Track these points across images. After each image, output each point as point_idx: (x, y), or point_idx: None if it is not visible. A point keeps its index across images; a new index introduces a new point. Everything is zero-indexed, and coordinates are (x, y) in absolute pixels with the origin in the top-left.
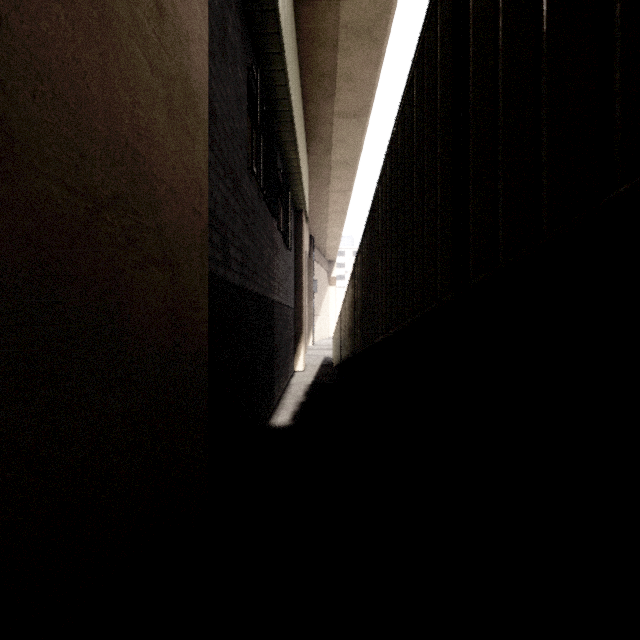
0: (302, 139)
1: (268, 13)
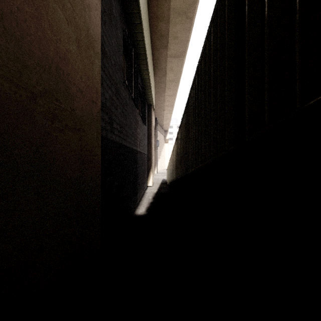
0: (151, 68)
1: (134, 2)
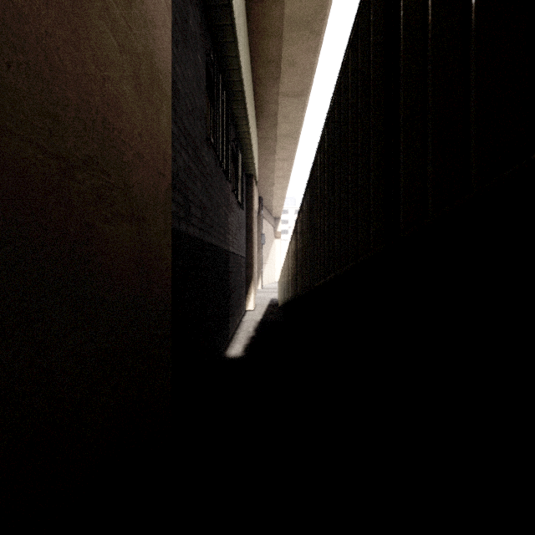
0: (252, 115)
1: (223, 7)
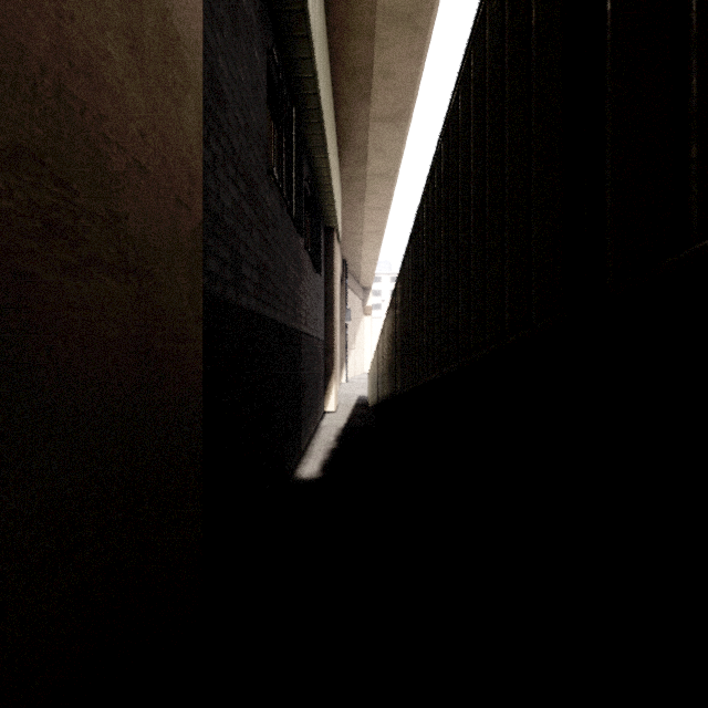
0: (333, 146)
1: None
